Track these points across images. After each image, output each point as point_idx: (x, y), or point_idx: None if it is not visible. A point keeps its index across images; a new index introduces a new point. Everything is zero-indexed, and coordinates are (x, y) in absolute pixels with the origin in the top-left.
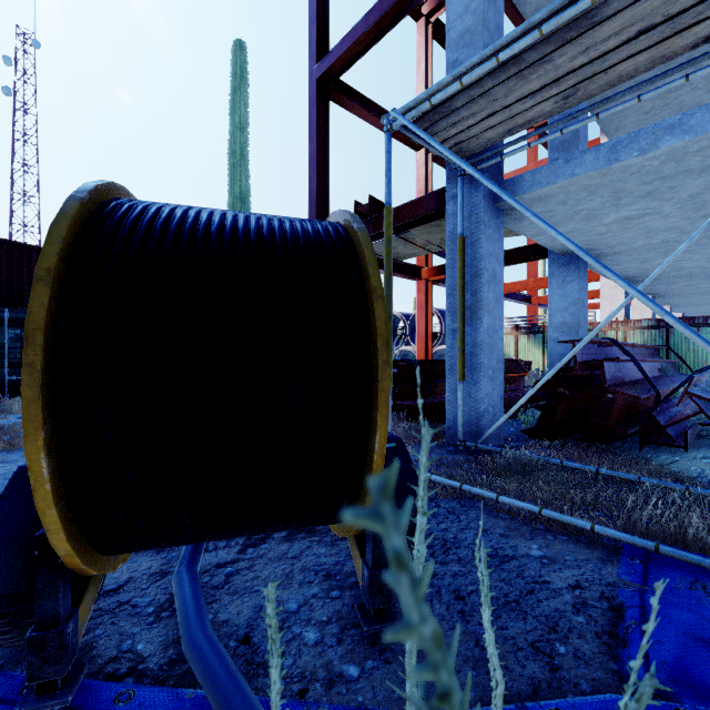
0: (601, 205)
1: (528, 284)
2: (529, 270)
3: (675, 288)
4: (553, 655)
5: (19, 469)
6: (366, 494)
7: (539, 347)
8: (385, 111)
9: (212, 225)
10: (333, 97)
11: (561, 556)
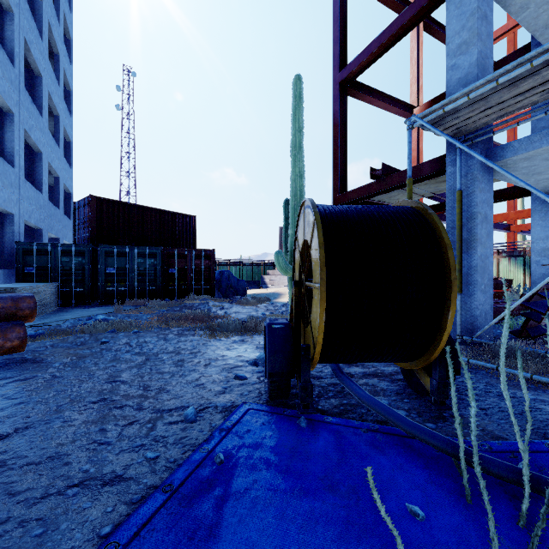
0: None
1: (509, 216)
2: (509, 202)
3: None
4: (546, 434)
5: (268, 324)
6: (440, 341)
7: (520, 268)
8: (386, 95)
9: (363, 217)
10: (349, 92)
11: None
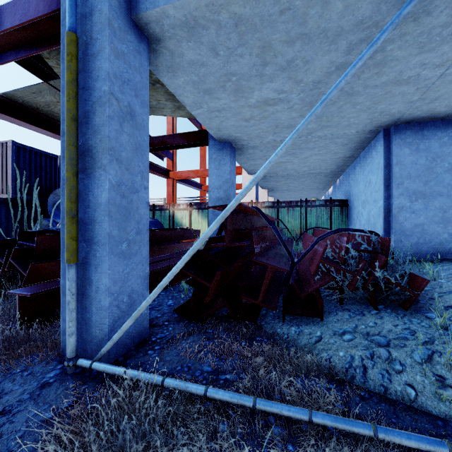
0: (249, 71)
1: (198, 173)
2: (201, 166)
3: (279, 185)
4: None
5: None
6: None
7: (205, 219)
8: None
9: None
10: None
11: None
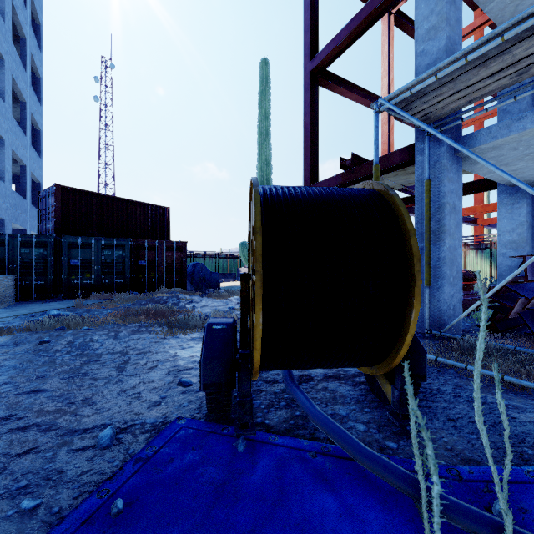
0: None
1: (476, 209)
2: (476, 197)
3: None
4: (523, 453)
5: (208, 325)
6: (402, 345)
7: (486, 261)
8: (357, 87)
9: (314, 198)
10: (320, 82)
11: (522, 405)
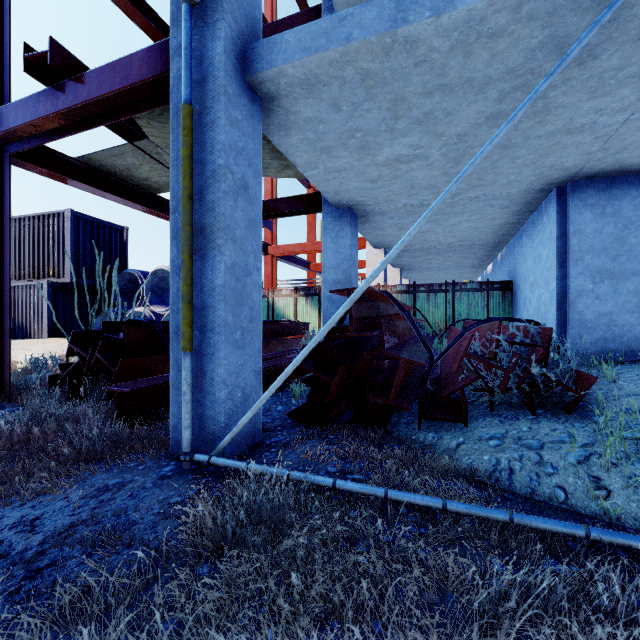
0: (377, 126)
1: (306, 247)
2: (309, 238)
3: (416, 262)
4: None
5: None
6: None
7: (316, 309)
8: None
9: None
10: None
11: None
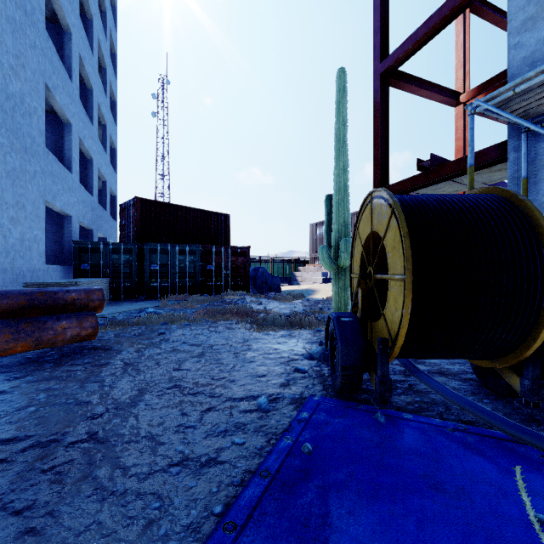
0: None
1: None
2: None
3: None
4: None
5: (336, 317)
6: (537, 337)
7: None
8: (430, 83)
9: (444, 206)
10: (390, 83)
11: None
